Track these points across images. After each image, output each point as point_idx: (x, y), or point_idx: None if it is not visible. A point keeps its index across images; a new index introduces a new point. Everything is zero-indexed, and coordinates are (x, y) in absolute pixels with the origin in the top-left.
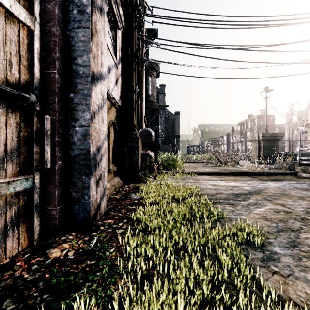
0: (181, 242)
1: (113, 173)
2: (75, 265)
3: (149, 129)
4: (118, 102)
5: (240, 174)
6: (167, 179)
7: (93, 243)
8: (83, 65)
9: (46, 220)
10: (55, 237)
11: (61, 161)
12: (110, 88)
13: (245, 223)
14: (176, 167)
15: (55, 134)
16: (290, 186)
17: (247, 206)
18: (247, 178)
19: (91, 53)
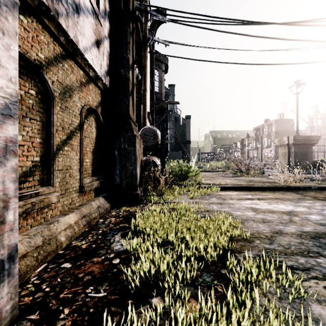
0: None
1: (94, 190)
2: None
3: (154, 127)
4: (103, 78)
5: (279, 188)
6: (179, 198)
7: None
8: None
9: None
10: None
11: None
12: (80, 44)
13: None
14: (190, 179)
15: None
16: None
17: None
18: (295, 196)
19: None
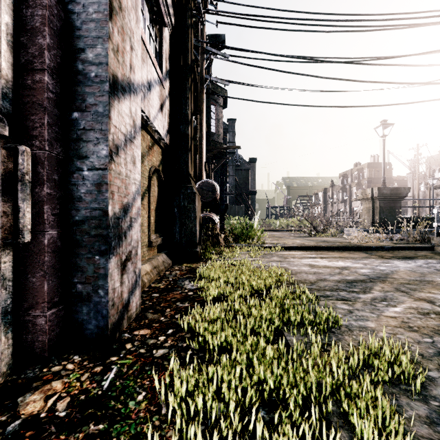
0: (271, 384)
1: (157, 247)
2: (65, 436)
3: (213, 181)
4: (165, 138)
5: (349, 248)
6: (240, 257)
7: (108, 380)
8: (95, 63)
9: (27, 334)
10: (43, 366)
11: (56, 229)
12: (151, 116)
13: (377, 335)
14: (252, 238)
15: (44, 181)
16: (430, 267)
17: (371, 302)
18: (361, 255)
19: (110, 41)
